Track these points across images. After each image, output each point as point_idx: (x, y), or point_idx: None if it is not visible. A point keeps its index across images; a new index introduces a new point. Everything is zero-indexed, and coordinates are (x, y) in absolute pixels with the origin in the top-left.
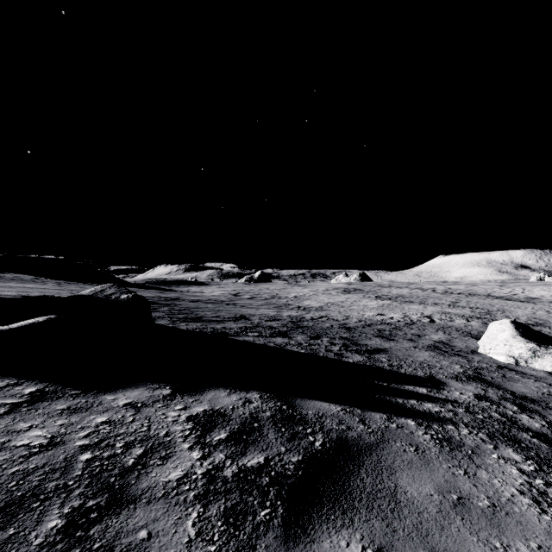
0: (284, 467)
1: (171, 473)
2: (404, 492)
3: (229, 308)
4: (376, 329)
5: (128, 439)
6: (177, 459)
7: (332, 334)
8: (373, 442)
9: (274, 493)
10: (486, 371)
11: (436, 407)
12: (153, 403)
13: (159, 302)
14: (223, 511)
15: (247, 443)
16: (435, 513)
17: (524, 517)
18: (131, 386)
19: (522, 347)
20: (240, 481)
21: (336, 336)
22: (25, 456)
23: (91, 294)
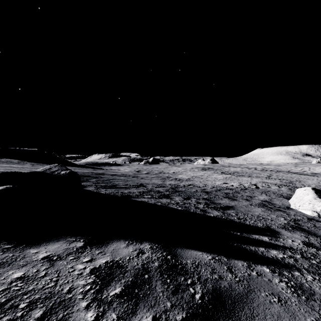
0: None
1: None
2: None
3: (134, 179)
4: (224, 192)
5: (33, 297)
6: None
7: (197, 196)
8: (242, 292)
9: None
10: (302, 222)
11: (280, 254)
12: (66, 255)
13: (91, 175)
14: None
15: (138, 298)
16: None
17: None
18: (54, 240)
19: None
20: None
21: (200, 197)
22: None
23: (42, 171)
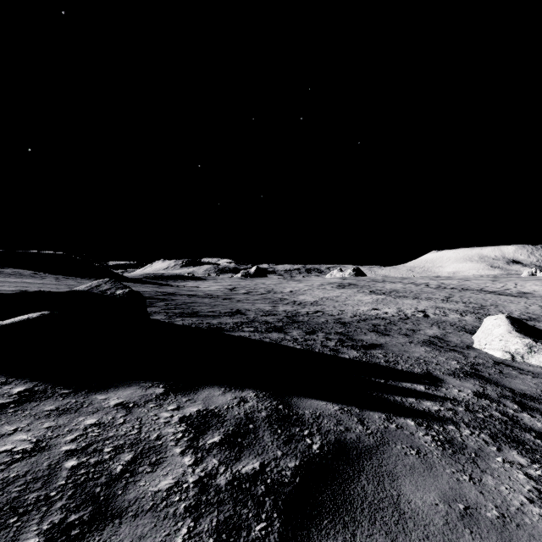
0: (280, 473)
1: (160, 482)
2: (408, 501)
3: (225, 303)
4: (371, 323)
5: (117, 443)
6: (167, 465)
7: (327, 329)
8: (372, 444)
9: (270, 504)
10: (483, 367)
11: (436, 406)
12: (145, 403)
13: (156, 297)
14: (215, 525)
15: (242, 447)
16: (442, 526)
17: (537, 530)
18: (123, 385)
19: (518, 342)
20: (234, 490)
21: (332, 331)
22: (6, 463)
23: (87, 289)
